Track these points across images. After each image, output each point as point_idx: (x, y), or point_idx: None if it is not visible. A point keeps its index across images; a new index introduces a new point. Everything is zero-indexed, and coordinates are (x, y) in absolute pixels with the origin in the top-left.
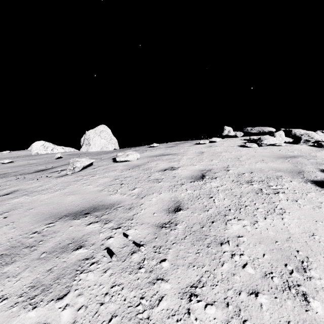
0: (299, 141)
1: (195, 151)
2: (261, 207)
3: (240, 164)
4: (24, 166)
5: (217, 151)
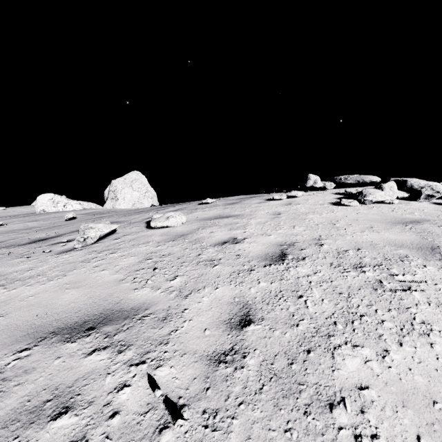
0: (419, 196)
1: (267, 211)
2: (388, 319)
3: (337, 233)
4: (17, 233)
5: (300, 211)
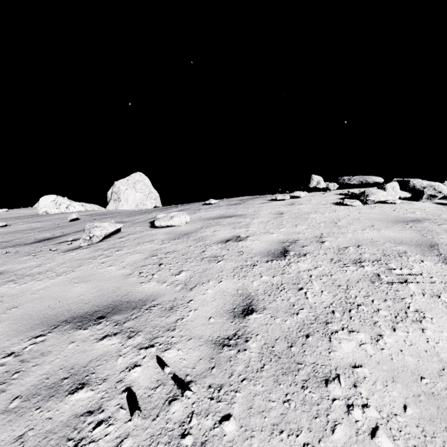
0: (421, 197)
1: (270, 211)
2: (384, 308)
3: (339, 232)
4: (22, 233)
5: (303, 211)
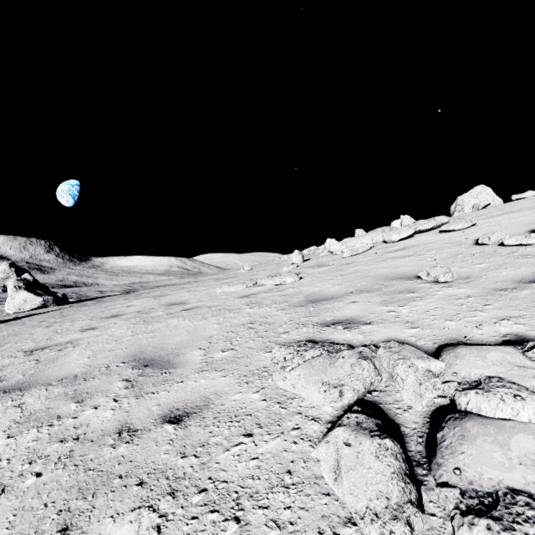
0: None
1: None
2: None
3: None
4: None
5: None
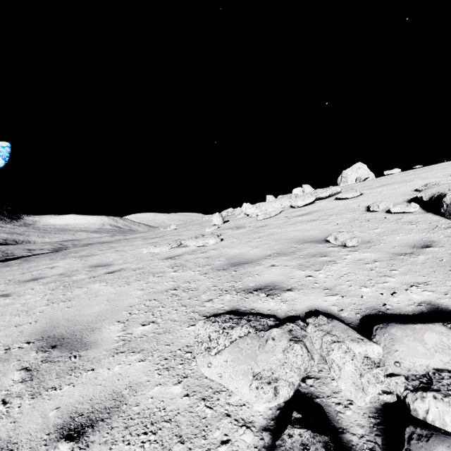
0: None
1: None
2: None
3: None
4: None
5: None
